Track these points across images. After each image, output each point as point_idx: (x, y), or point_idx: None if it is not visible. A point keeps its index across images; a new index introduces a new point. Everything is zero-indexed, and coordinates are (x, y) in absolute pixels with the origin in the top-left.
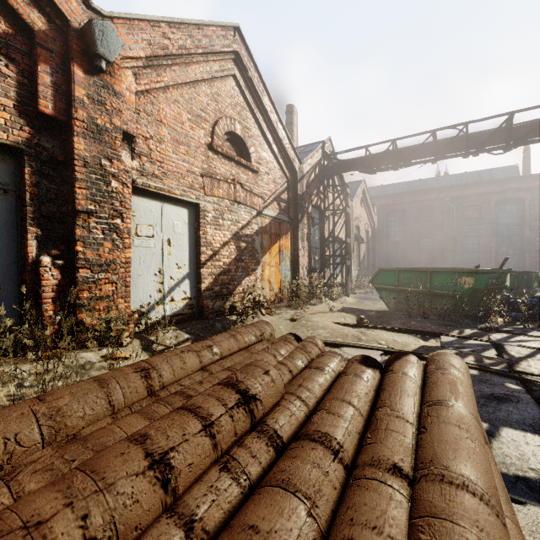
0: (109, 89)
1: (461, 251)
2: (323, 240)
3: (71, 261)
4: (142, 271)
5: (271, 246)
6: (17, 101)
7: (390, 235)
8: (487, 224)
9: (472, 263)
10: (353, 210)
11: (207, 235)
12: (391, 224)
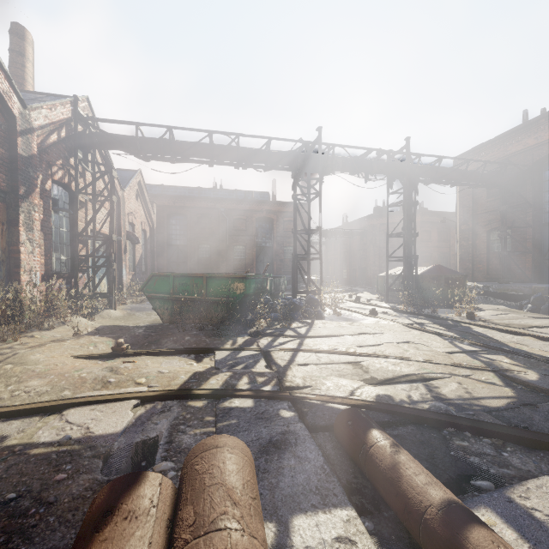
0: None
1: (233, 258)
2: (75, 233)
3: None
4: None
5: None
6: None
7: (171, 238)
8: (251, 236)
9: (240, 269)
10: (125, 202)
11: None
12: (173, 227)
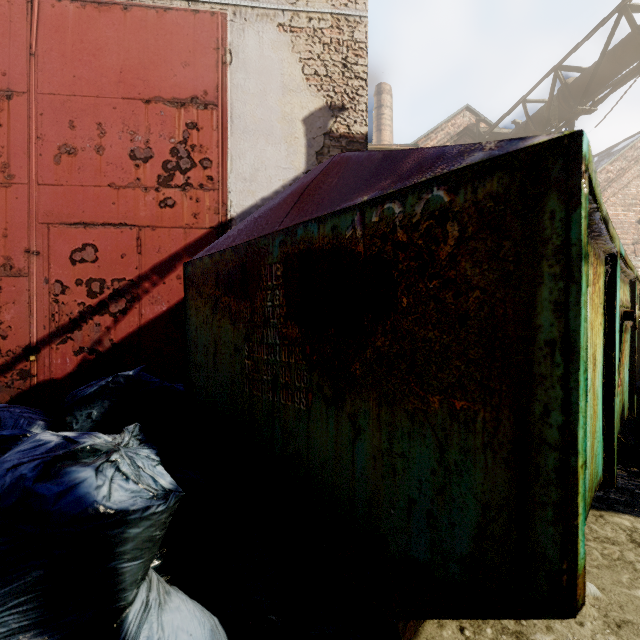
0: None
1: None
2: None
3: None
4: None
5: None
6: None
7: None
8: None
9: None
10: None
11: None
12: None
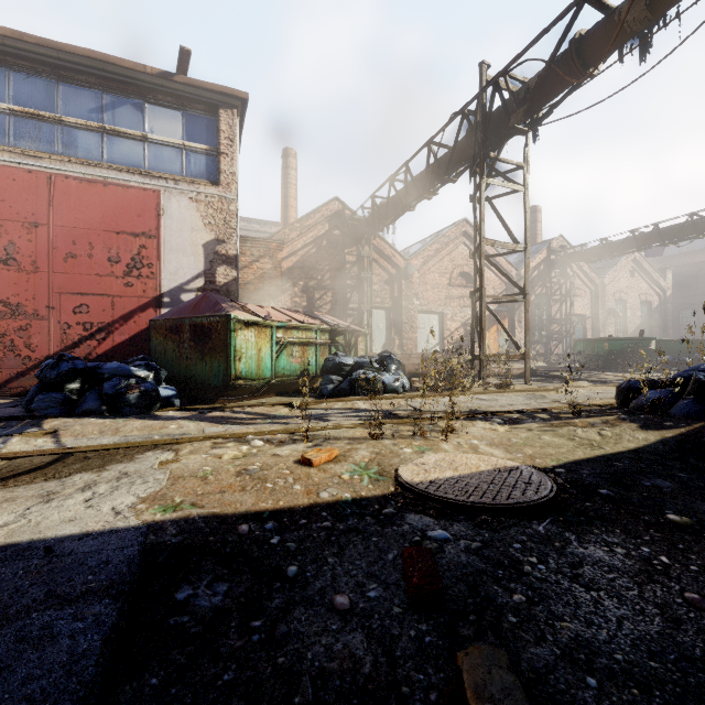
0: (411, 282)
1: None
2: (549, 319)
3: (401, 338)
4: (420, 341)
5: (490, 328)
6: (390, 295)
7: None
8: None
9: None
10: (604, 286)
11: (448, 325)
12: None
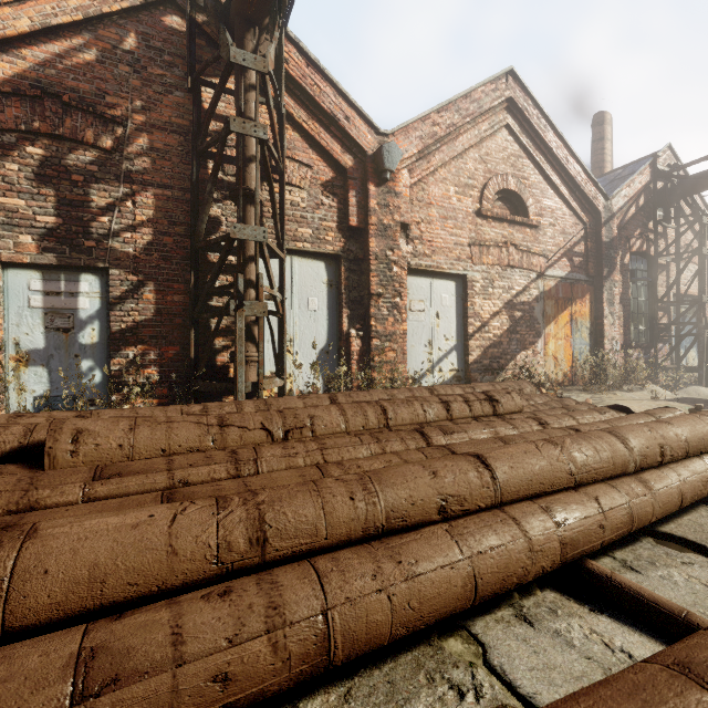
0: (391, 193)
1: None
2: (654, 300)
3: (367, 333)
4: (414, 342)
5: (557, 314)
6: (337, 222)
7: None
8: None
9: None
10: None
11: (475, 306)
12: None
